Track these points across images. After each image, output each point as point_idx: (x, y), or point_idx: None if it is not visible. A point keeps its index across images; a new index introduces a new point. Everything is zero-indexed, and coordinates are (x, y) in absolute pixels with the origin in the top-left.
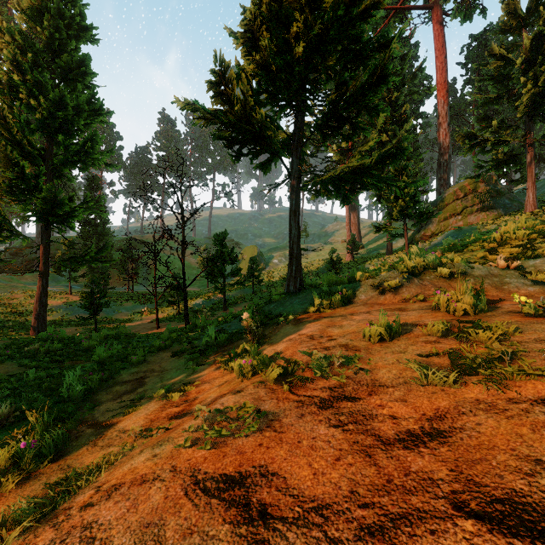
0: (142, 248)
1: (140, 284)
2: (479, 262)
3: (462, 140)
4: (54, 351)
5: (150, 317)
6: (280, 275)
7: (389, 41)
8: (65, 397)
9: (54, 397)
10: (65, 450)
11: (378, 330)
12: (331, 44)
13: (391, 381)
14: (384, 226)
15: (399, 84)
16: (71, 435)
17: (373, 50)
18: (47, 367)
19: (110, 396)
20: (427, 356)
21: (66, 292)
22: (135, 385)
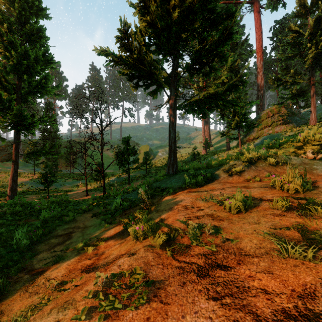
0: (79, 146)
1: (78, 168)
2: (292, 155)
3: (272, 81)
4: (17, 212)
5: (83, 188)
6: (163, 162)
7: (233, 12)
8: (14, 248)
9: (8, 247)
10: (4, 295)
11: (236, 205)
12: (196, 15)
13: (254, 250)
14: (226, 133)
15: (234, 48)
16: (12, 280)
17: (223, 19)
18: (9, 224)
19: (46, 247)
20: (278, 228)
21: (32, 173)
22: (65, 238)
